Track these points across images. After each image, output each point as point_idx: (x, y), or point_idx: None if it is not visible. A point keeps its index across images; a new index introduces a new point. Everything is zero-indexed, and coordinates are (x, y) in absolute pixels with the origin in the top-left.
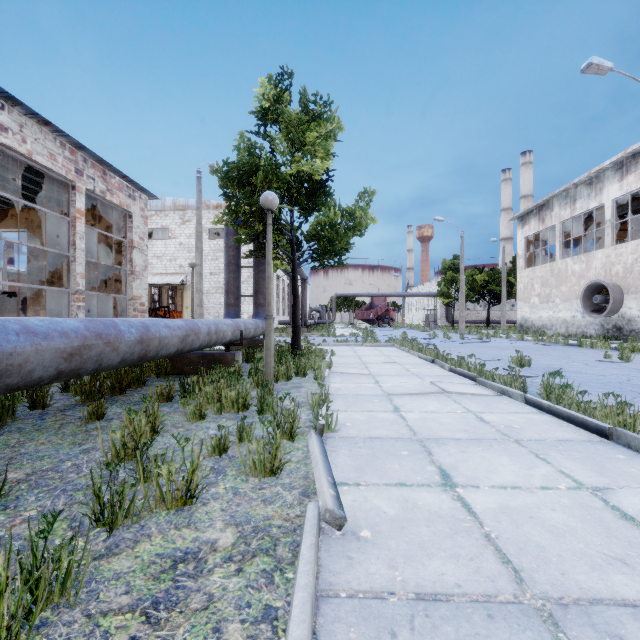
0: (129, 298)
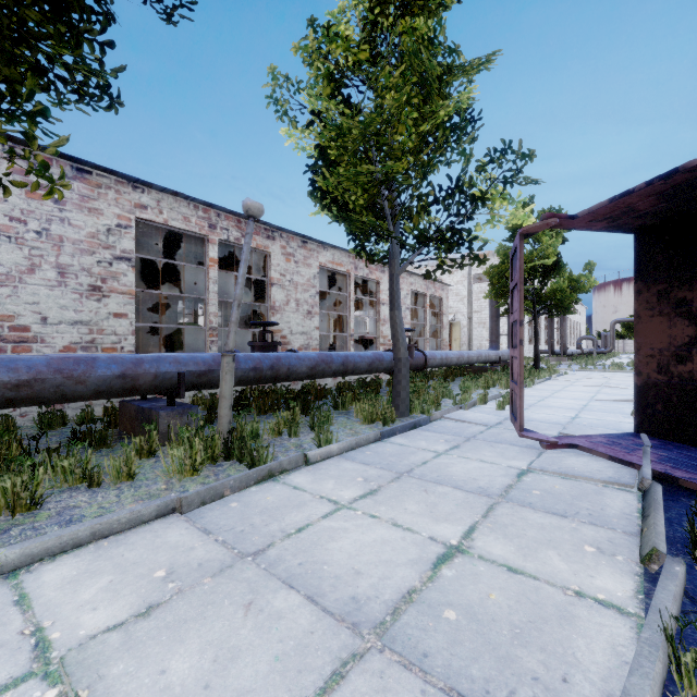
0: (441, 340)
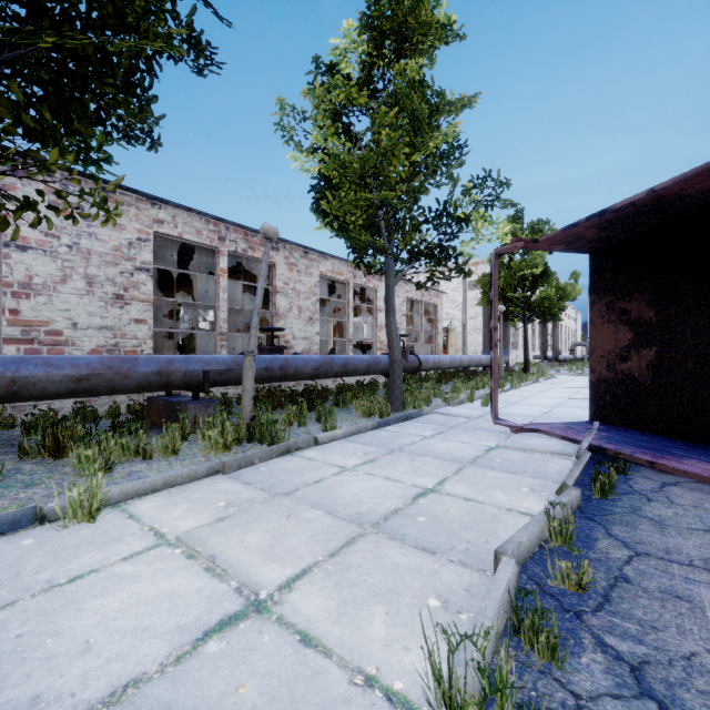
0: (436, 345)
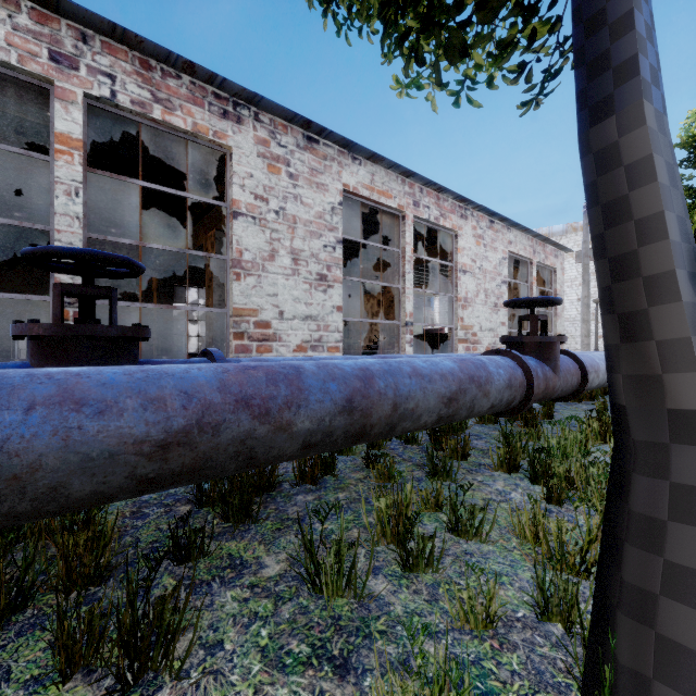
0: (553, 334)
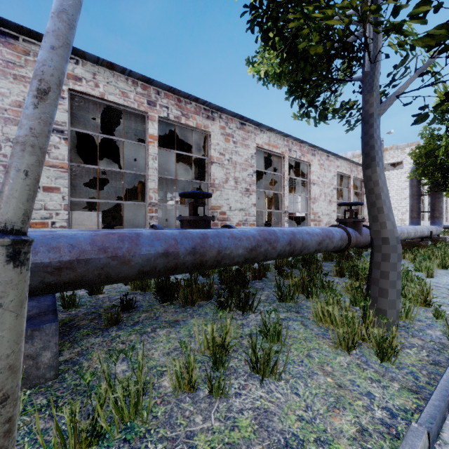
0: (362, 216)
